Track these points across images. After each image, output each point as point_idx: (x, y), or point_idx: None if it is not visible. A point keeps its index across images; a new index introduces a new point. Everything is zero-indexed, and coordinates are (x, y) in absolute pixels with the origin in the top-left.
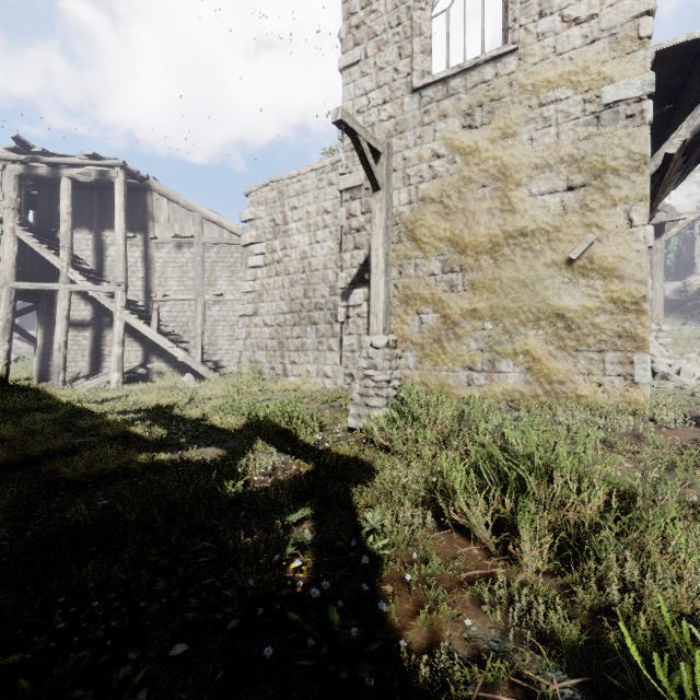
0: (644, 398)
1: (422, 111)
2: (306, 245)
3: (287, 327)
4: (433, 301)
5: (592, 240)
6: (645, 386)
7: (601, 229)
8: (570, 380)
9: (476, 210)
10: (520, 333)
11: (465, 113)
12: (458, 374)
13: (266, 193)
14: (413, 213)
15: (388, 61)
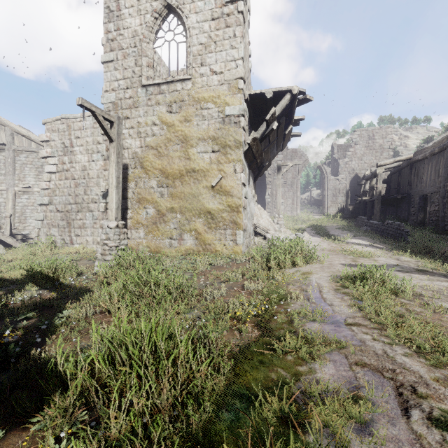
0: (240, 250)
1: (147, 98)
2: (86, 162)
3: (73, 213)
4: (153, 202)
5: (220, 177)
6: (241, 245)
7: (224, 172)
8: (213, 243)
9: (173, 156)
10: (192, 220)
11: (168, 104)
12: (165, 241)
13: (58, 124)
14: (143, 153)
15: (130, 66)
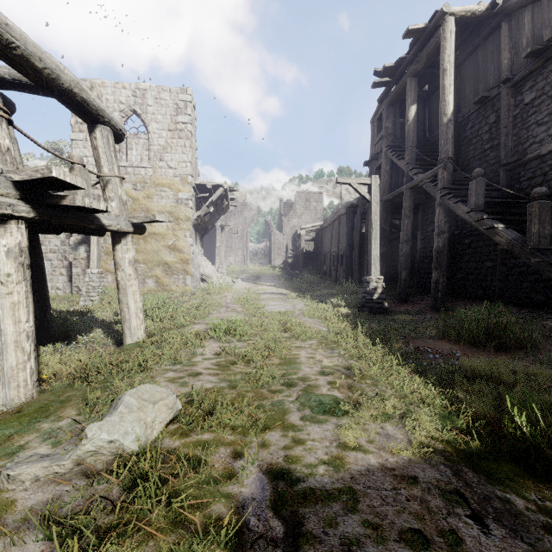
0: (189, 289)
1: None
2: None
3: None
4: None
5: (175, 240)
6: (189, 286)
7: (178, 237)
8: (169, 284)
9: None
10: (154, 269)
11: (134, 183)
12: None
13: None
14: None
15: None
